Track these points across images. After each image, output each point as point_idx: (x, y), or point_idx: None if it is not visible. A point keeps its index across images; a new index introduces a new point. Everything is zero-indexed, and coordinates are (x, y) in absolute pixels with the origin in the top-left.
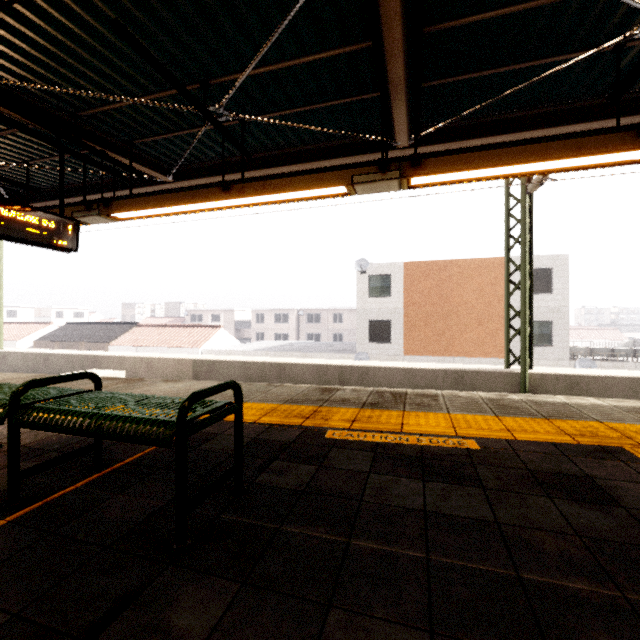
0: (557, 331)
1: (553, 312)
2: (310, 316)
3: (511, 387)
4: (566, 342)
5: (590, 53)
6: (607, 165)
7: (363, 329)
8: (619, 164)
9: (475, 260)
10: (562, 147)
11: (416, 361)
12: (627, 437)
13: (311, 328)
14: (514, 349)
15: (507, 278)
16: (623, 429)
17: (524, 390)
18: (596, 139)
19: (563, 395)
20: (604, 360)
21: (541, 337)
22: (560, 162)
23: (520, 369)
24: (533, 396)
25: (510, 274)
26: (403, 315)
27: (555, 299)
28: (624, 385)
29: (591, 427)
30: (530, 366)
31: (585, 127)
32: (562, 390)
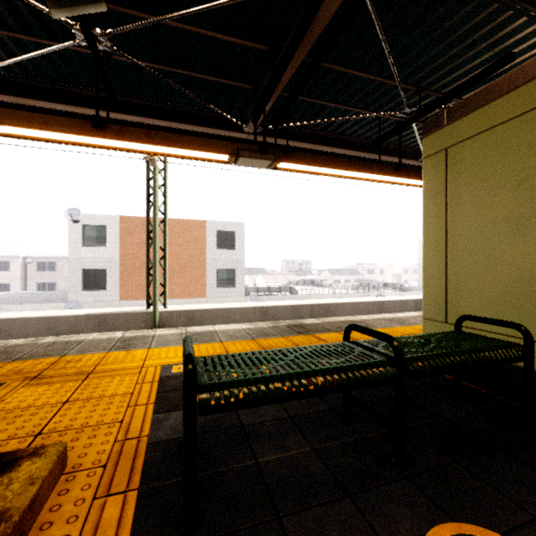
0: (238, 276)
1: (235, 263)
2: (42, 264)
3: (146, 324)
4: (243, 284)
5: (59, 46)
6: (93, 146)
7: (76, 277)
8: (102, 147)
9: (182, 220)
10: (31, 118)
11: (132, 305)
12: (46, 369)
13: (43, 277)
14: (210, 290)
15: (147, 235)
16: (66, 361)
17: (154, 325)
18: (60, 119)
19: (184, 325)
20: (264, 295)
21: (228, 281)
22: (40, 132)
23: (152, 309)
24: (71, 336)
25: (150, 232)
26: (119, 264)
27: (237, 254)
28: (222, 314)
29: (37, 364)
30: (165, 305)
31: (141, 120)
32: (183, 322)
